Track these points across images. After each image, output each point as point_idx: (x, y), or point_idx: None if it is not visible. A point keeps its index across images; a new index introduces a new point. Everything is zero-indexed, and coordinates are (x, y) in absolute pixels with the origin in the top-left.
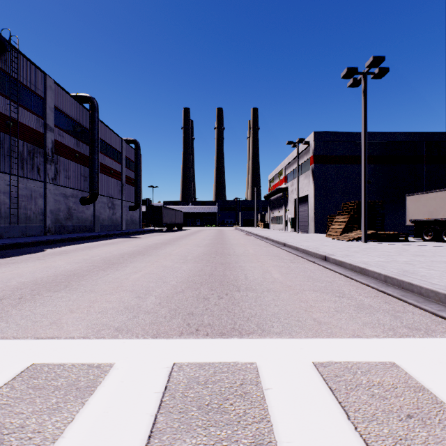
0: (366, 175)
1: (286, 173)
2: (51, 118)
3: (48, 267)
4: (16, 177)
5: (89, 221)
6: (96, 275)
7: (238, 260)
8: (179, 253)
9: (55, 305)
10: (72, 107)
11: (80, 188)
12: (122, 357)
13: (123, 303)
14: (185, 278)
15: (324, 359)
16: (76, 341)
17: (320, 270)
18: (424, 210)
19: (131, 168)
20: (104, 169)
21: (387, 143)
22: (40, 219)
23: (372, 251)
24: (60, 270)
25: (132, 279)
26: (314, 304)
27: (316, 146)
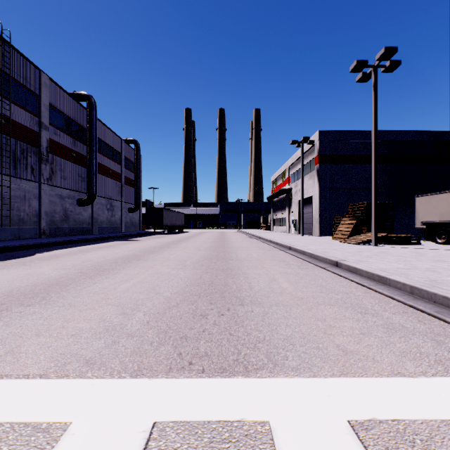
0: (376, 174)
1: (289, 173)
2: (46, 116)
3: (30, 275)
4: (8, 177)
5: (87, 223)
6: (81, 284)
7: (241, 265)
8: (177, 257)
9: (21, 325)
10: (69, 105)
11: (77, 189)
12: (84, 412)
13: (104, 322)
14: (181, 288)
15: (363, 416)
16: (29, 382)
17: (332, 278)
18: (434, 211)
19: (130, 169)
20: (102, 170)
21: (395, 142)
22: (35, 221)
23: (386, 256)
24: (43, 278)
25: (121, 289)
26: (334, 323)
27: (321, 146)
